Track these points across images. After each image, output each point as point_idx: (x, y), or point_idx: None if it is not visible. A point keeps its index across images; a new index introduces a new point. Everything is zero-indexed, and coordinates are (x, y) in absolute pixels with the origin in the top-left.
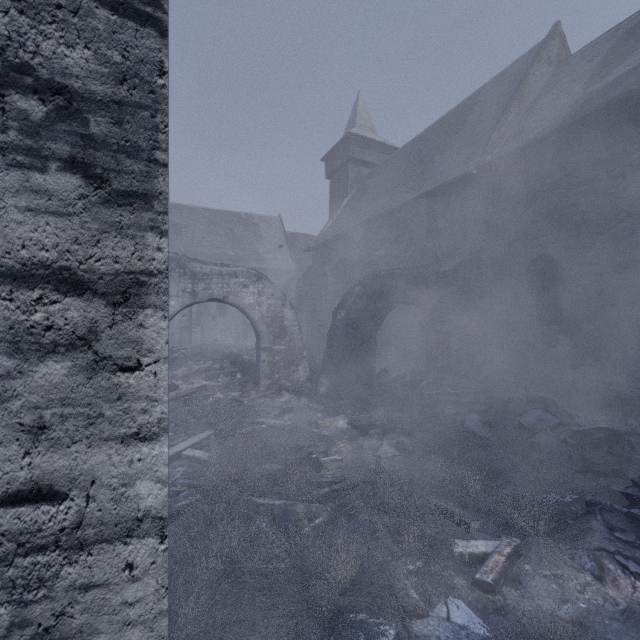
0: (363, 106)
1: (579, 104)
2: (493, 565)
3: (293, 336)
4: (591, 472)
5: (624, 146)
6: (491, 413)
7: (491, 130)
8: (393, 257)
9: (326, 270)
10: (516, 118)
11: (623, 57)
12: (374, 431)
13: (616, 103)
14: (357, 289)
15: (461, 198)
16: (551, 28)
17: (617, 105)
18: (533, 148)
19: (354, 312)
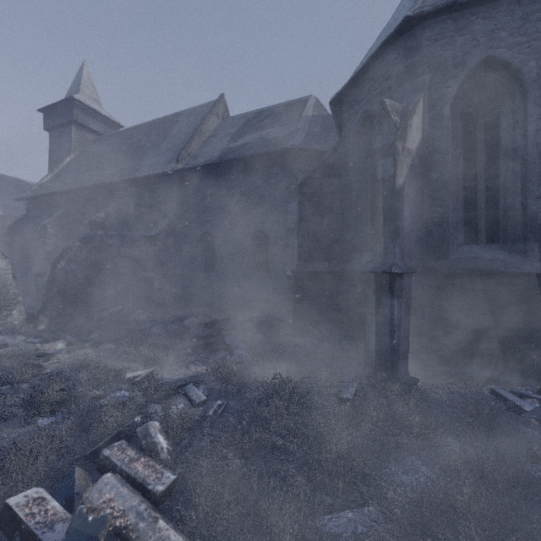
0: (88, 77)
1: (223, 152)
2: (142, 376)
3: (6, 283)
4: (203, 337)
5: (239, 182)
6: (169, 322)
7: (182, 148)
8: (114, 219)
9: (45, 222)
10: (198, 145)
11: (243, 135)
12: (88, 344)
13: (235, 160)
14: (77, 244)
15: (163, 187)
16: (219, 96)
17: (236, 161)
18: (203, 169)
19: (74, 262)
